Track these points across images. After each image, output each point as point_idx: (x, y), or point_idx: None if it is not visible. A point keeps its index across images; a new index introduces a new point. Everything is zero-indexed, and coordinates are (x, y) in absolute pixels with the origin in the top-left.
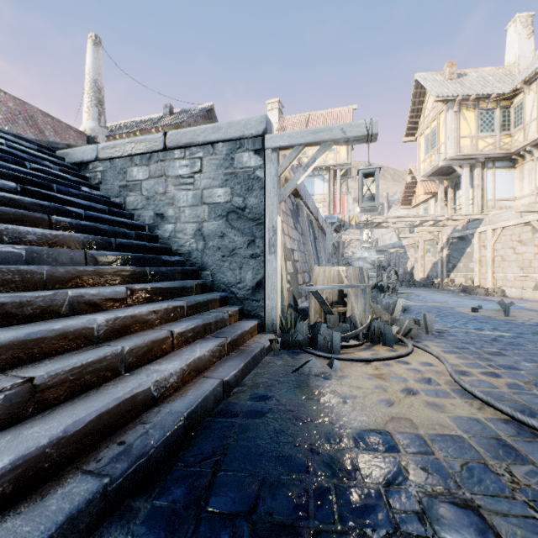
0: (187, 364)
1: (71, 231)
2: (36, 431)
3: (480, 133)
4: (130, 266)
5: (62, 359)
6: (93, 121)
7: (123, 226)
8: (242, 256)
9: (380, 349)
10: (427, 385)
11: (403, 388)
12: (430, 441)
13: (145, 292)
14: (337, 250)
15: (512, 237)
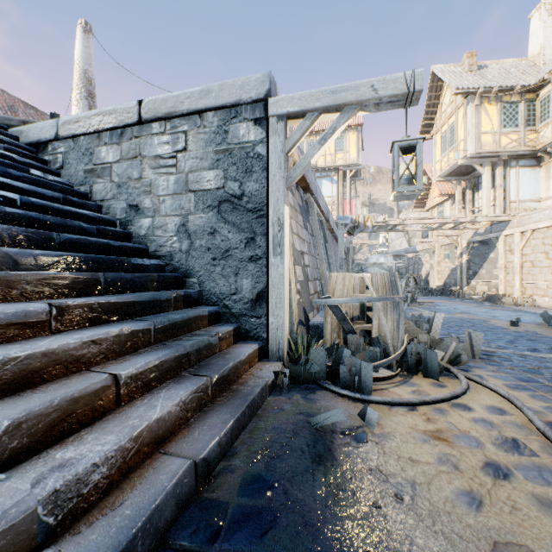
0: (132, 437)
1: None
2: None
3: (503, 128)
4: (78, 271)
5: None
6: None
7: (83, 220)
8: (238, 259)
9: (422, 382)
10: (517, 455)
11: (484, 463)
12: None
13: (86, 311)
14: (346, 256)
15: (544, 240)
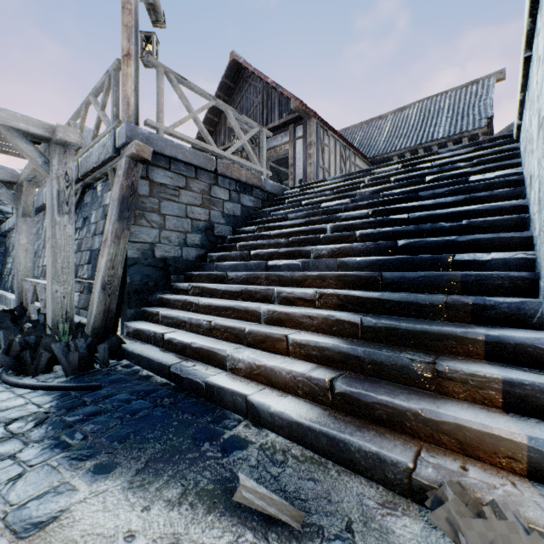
0: (256, 364)
1: (373, 240)
2: (195, 339)
3: None
4: (388, 270)
5: (235, 322)
6: None
7: (470, 216)
8: None
9: None
10: None
11: None
12: None
13: (336, 299)
14: None
15: None
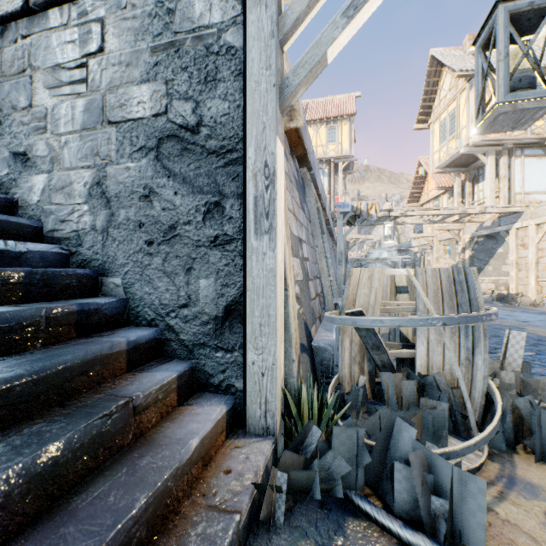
0: None
1: None
2: None
3: None
4: None
5: None
6: None
7: None
8: (192, 242)
9: (544, 481)
10: None
11: None
12: None
13: None
14: None
15: None
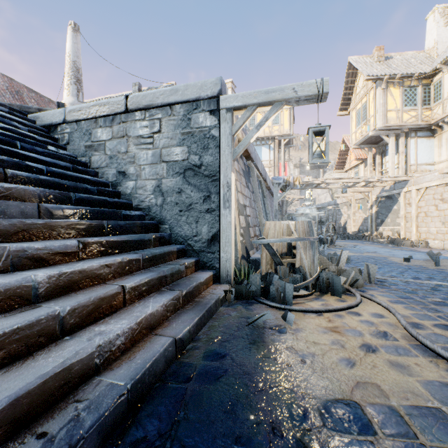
0: (137, 322)
1: (29, 185)
2: None
3: (404, 107)
4: (88, 219)
5: None
6: (72, 97)
7: (87, 182)
8: (198, 211)
9: (329, 299)
10: (384, 340)
11: (361, 344)
12: (408, 417)
13: (99, 246)
14: (281, 208)
15: (434, 196)
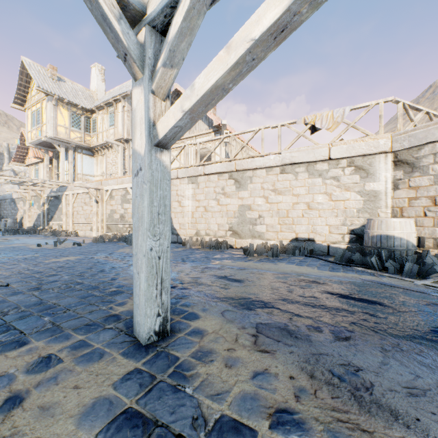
0: None
1: None
2: None
3: (72, 127)
4: None
5: None
6: None
7: None
8: None
9: None
10: None
11: None
12: None
13: None
14: None
15: (82, 200)
